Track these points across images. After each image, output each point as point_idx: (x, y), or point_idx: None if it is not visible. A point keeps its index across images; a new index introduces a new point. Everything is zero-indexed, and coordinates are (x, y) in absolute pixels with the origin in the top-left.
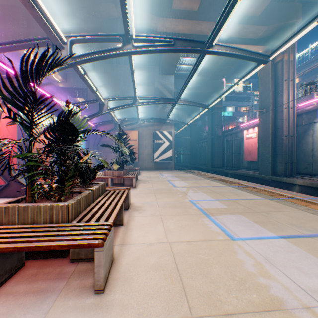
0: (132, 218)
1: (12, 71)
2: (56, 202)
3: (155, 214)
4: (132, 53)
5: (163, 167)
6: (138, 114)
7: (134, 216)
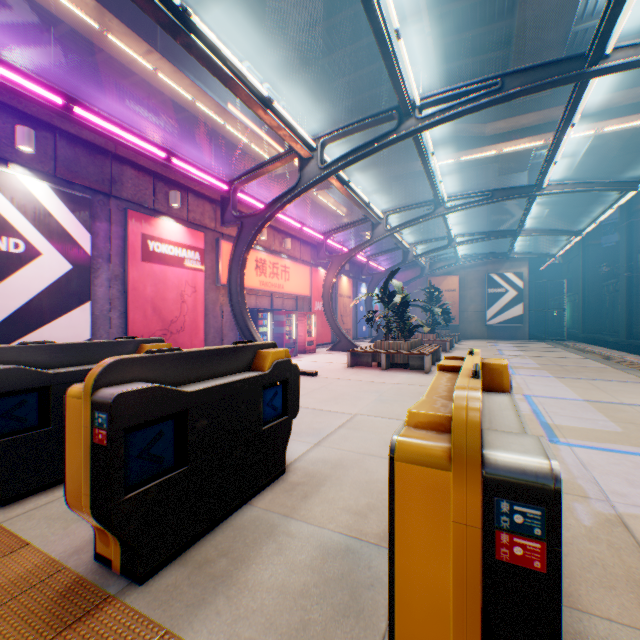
0: None
1: (334, 244)
2: (402, 341)
3: None
4: (443, 215)
5: (503, 334)
6: (456, 253)
7: None
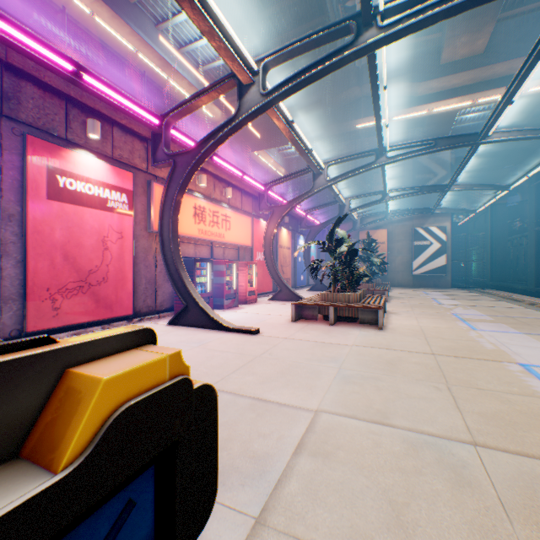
0: (389, 316)
1: (275, 196)
2: (350, 293)
3: (409, 316)
4: (385, 164)
5: (428, 282)
6: (387, 208)
7: (391, 316)
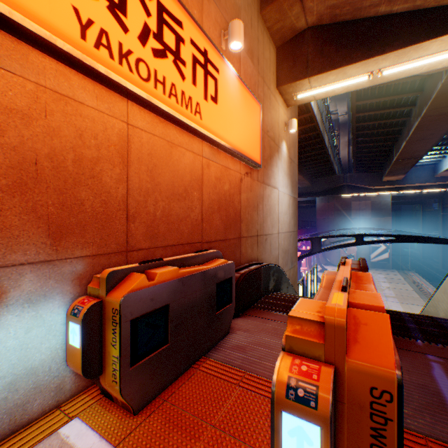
0: None
1: None
2: None
3: None
4: None
5: (378, 265)
6: None
7: None
